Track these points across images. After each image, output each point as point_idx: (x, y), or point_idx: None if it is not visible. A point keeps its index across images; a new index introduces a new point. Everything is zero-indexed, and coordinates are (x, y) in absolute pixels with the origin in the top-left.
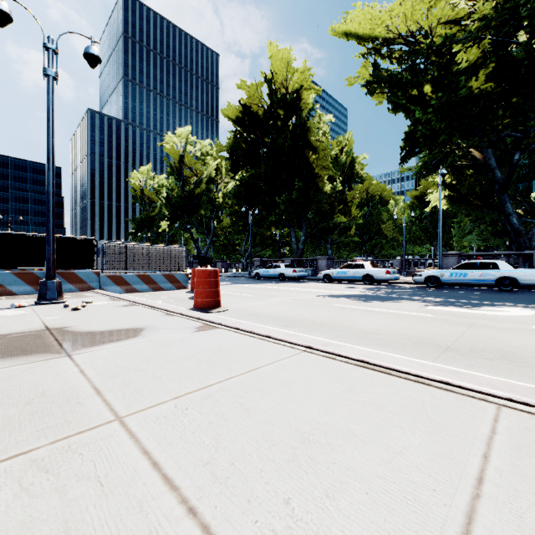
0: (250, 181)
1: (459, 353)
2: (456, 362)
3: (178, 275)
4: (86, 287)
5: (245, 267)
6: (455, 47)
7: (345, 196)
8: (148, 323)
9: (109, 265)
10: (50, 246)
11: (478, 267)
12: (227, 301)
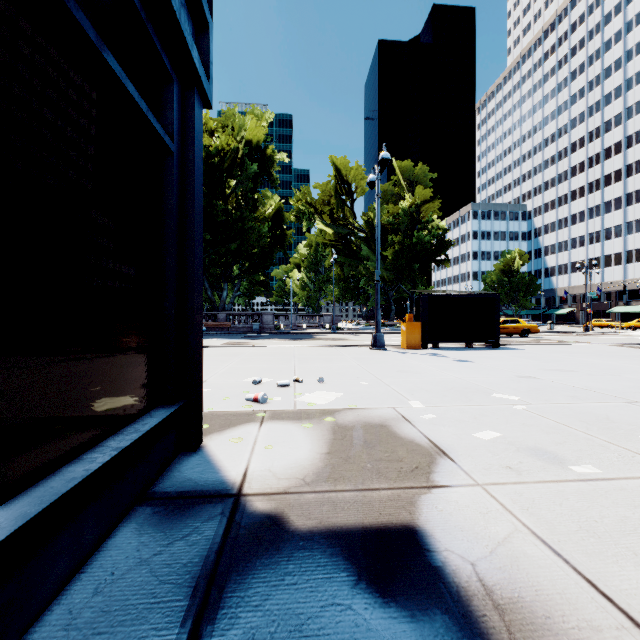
0: None
1: None
2: None
3: None
4: None
5: None
6: None
7: None
8: None
9: None
10: None
11: None
12: None
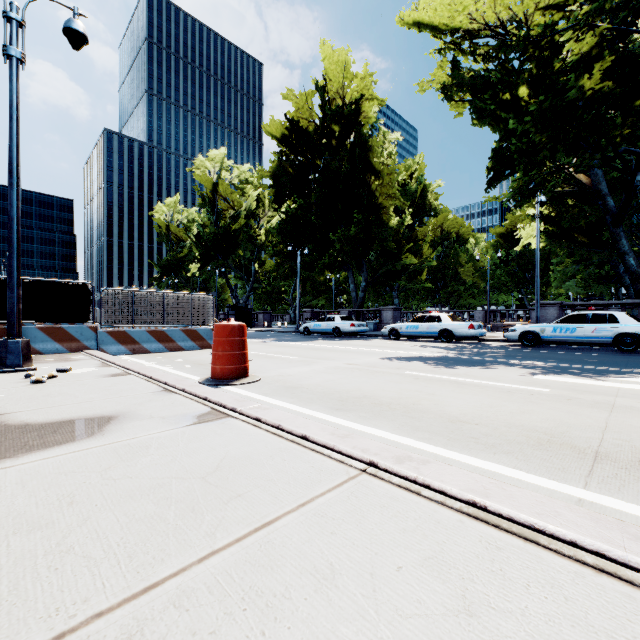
0: (298, 214)
1: (620, 465)
2: (625, 488)
3: (202, 330)
4: (79, 346)
5: (293, 320)
6: (557, 38)
7: (415, 233)
8: (127, 406)
9: (111, 318)
10: (13, 292)
11: (590, 321)
12: (261, 366)
